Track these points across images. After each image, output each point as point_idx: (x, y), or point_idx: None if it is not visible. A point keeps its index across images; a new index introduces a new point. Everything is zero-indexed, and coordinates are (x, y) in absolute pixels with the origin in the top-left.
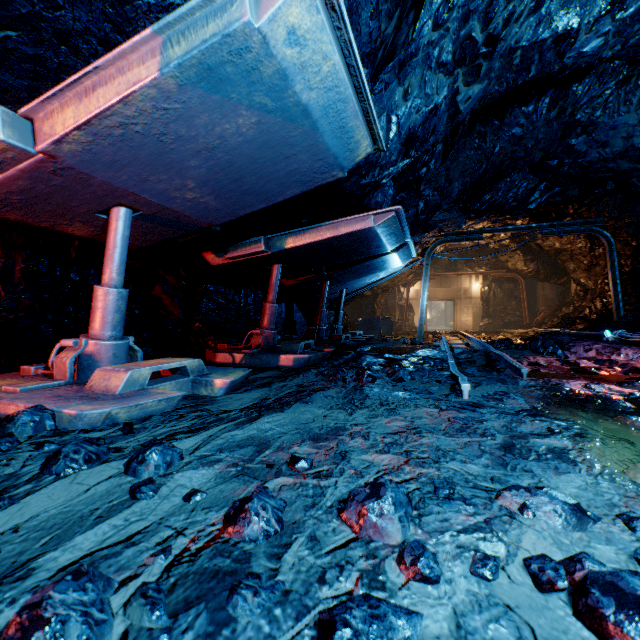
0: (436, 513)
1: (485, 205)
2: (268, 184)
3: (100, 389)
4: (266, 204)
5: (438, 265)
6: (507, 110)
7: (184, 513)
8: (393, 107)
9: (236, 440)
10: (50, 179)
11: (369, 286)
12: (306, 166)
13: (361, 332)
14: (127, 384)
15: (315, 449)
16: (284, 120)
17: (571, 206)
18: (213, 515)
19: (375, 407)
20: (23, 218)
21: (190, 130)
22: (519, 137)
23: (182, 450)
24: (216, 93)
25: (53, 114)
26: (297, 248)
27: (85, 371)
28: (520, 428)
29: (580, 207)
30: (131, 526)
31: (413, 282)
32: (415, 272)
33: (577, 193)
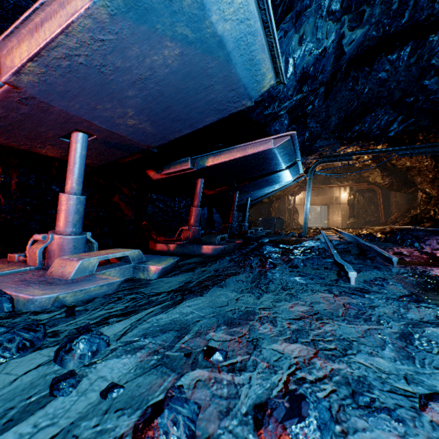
0: (362, 431)
1: (355, 134)
2: (191, 112)
3: (57, 274)
4: (190, 130)
5: (316, 180)
6: (376, 58)
7: (96, 416)
8: (290, 51)
9: (160, 324)
10: (18, 108)
11: (267, 195)
12: (221, 96)
13: (261, 228)
14: (78, 271)
15: (229, 335)
16: (203, 51)
17: (421, 134)
18: (124, 421)
19: (278, 291)
20: (6, 142)
21: (125, 61)
22: (384, 80)
23: (109, 337)
24: (143, 23)
25: (13, 50)
26: (215, 166)
27: (52, 259)
28: (409, 315)
29: (428, 134)
30: (38, 435)
31: (298, 192)
32: (300, 185)
33: (427, 123)
